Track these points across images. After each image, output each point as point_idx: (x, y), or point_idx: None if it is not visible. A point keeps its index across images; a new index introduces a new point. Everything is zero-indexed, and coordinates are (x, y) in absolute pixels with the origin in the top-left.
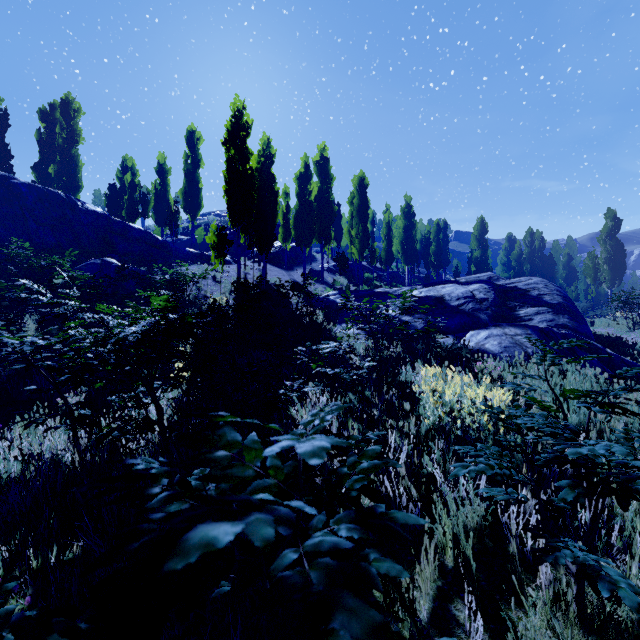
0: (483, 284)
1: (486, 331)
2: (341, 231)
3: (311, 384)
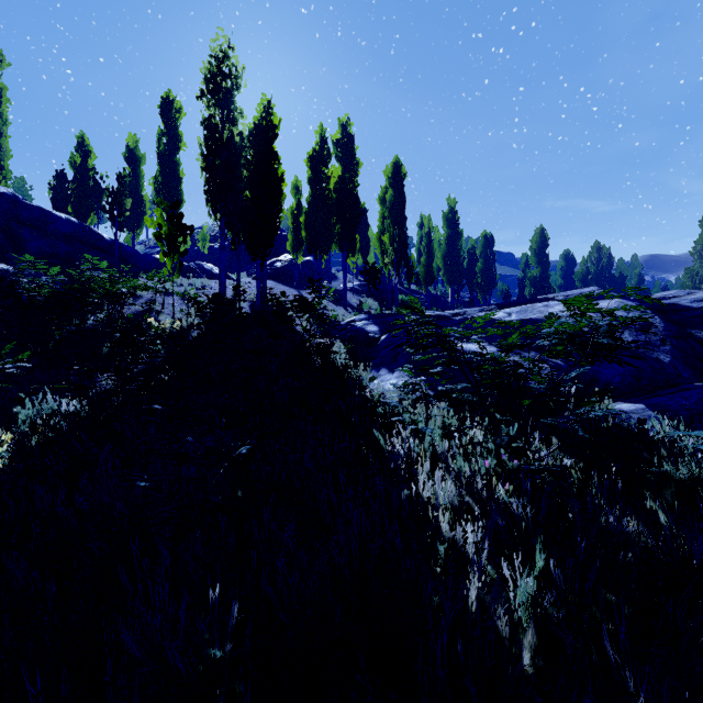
0: (622, 299)
1: None
2: (368, 243)
3: None
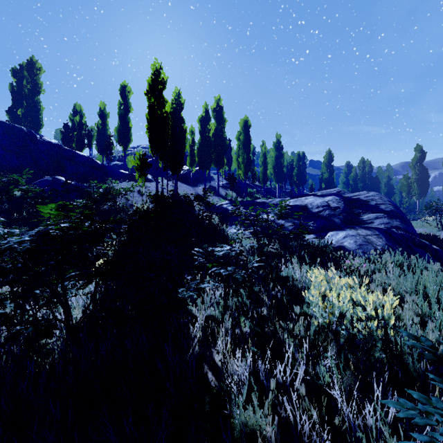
0: (335, 196)
1: (343, 232)
2: (231, 159)
3: (208, 278)
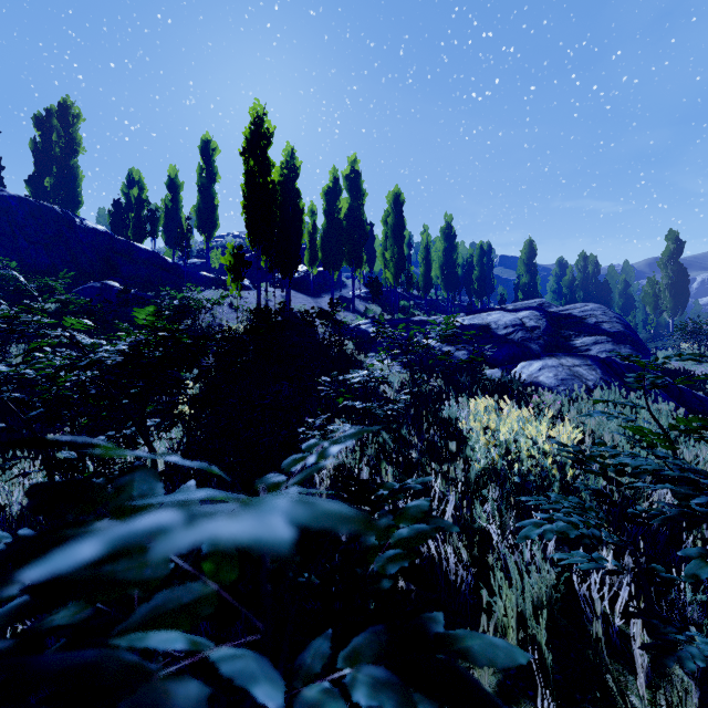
0: (534, 311)
1: (540, 362)
2: (374, 254)
3: (338, 422)
